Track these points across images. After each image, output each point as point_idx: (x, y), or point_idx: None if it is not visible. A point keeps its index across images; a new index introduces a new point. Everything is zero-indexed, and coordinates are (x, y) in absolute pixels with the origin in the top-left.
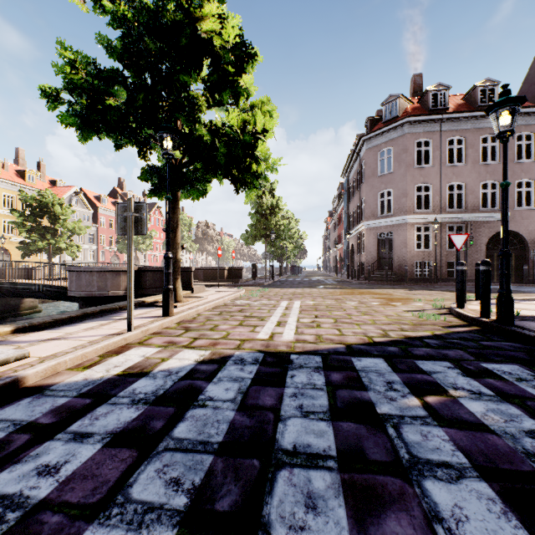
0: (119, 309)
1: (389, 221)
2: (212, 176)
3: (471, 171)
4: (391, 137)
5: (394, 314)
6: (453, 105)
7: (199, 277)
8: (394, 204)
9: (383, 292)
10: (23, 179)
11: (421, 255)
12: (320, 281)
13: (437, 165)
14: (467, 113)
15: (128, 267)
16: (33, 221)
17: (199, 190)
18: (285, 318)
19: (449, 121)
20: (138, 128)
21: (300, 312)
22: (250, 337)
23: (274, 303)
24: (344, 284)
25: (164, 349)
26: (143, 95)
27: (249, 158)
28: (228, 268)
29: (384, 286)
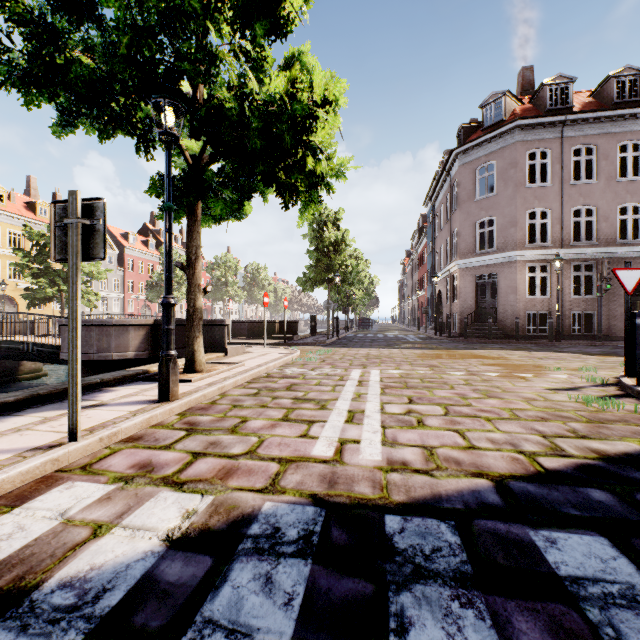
0: (102, 385)
1: (492, 259)
2: (252, 190)
3: (605, 191)
4: (494, 148)
5: (536, 397)
6: (578, 104)
7: (242, 332)
8: (498, 236)
9: (493, 355)
10: (34, 212)
11: (536, 303)
12: (399, 338)
13: (558, 183)
14: (600, 112)
15: (70, 321)
16: (40, 262)
17: (225, 200)
18: (360, 403)
19: (574, 124)
20: (129, 103)
21: (383, 390)
22: (299, 452)
23: (341, 372)
24: (433, 342)
25: (120, 487)
26: (127, 38)
27: (302, 147)
28: (280, 321)
29: (487, 345)
